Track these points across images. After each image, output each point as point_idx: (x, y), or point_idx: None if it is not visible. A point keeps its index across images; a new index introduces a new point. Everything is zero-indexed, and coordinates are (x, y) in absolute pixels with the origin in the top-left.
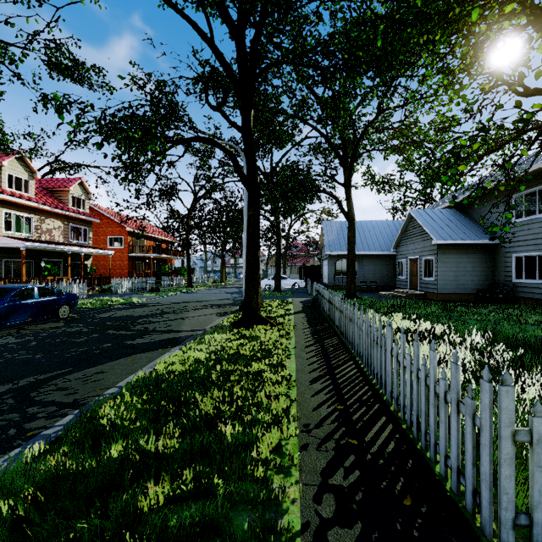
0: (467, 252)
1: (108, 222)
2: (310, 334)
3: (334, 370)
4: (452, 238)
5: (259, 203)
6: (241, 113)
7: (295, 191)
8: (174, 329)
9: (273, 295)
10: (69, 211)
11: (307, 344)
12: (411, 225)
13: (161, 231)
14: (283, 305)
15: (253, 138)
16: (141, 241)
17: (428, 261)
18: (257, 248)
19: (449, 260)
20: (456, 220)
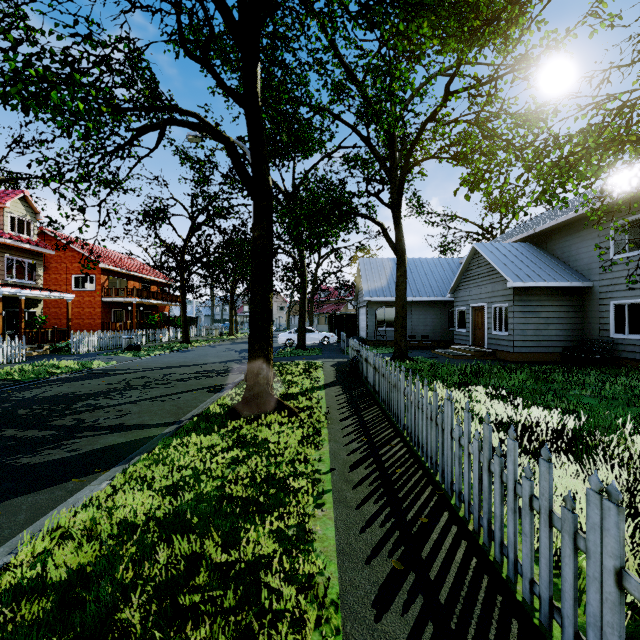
0: (550, 298)
1: (74, 255)
2: (354, 431)
3: (420, 548)
4: (533, 279)
5: (271, 219)
6: (243, 77)
7: (325, 212)
8: (127, 422)
9: (296, 354)
10: (4, 236)
11: (353, 459)
12: (474, 263)
13: (151, 269)
14: (309, 371)
15: (266, 131)
16: (121, 282)
17: (499, 309)
18: (267, 289)
19: (528, 308)
20: (533, 257)
